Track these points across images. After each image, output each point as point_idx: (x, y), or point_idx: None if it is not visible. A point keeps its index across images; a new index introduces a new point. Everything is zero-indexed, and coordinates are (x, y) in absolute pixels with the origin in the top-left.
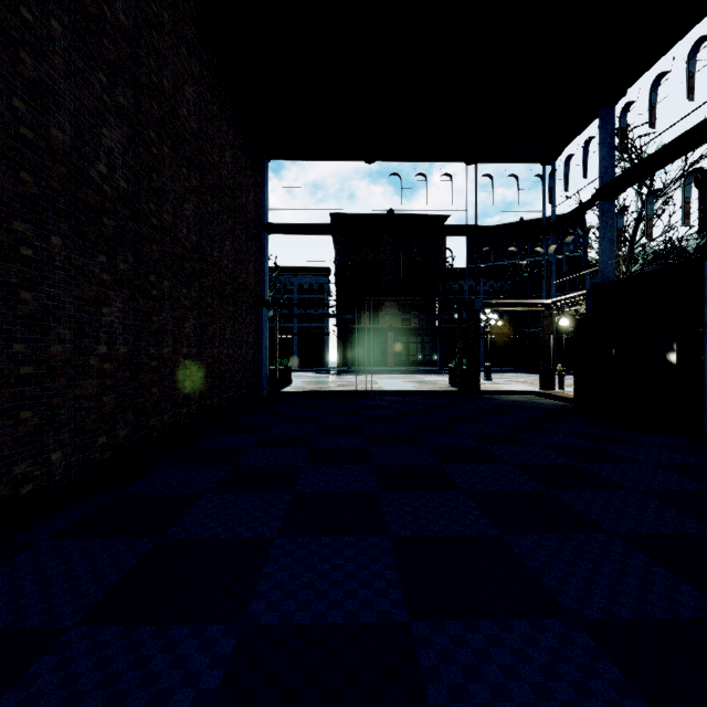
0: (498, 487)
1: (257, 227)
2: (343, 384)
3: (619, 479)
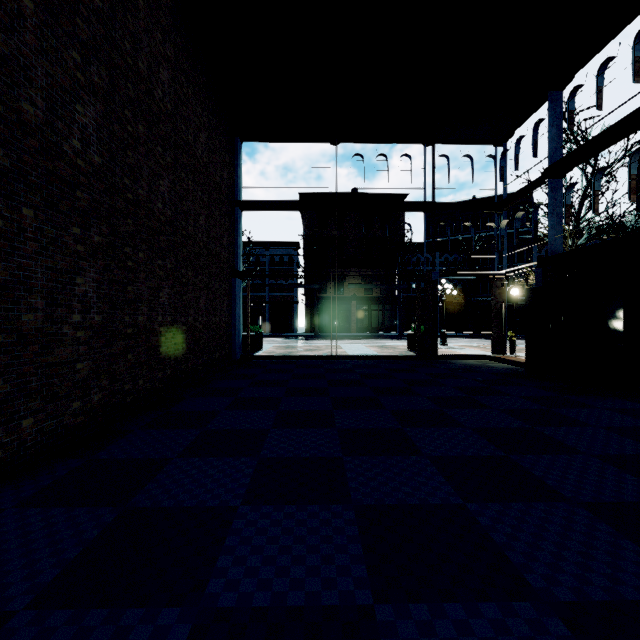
0: (458, 452)
1: (231, 203)
2: (310, 349)
3: (575, 444)
